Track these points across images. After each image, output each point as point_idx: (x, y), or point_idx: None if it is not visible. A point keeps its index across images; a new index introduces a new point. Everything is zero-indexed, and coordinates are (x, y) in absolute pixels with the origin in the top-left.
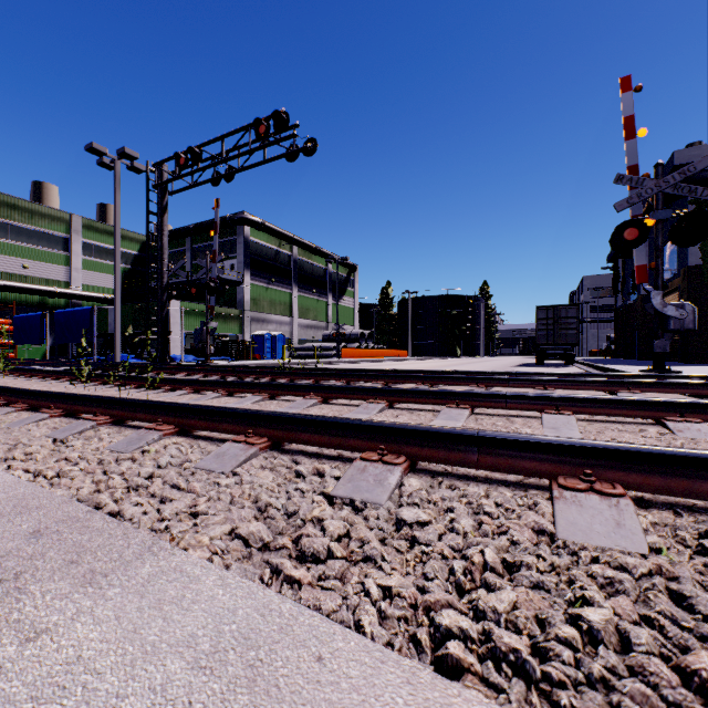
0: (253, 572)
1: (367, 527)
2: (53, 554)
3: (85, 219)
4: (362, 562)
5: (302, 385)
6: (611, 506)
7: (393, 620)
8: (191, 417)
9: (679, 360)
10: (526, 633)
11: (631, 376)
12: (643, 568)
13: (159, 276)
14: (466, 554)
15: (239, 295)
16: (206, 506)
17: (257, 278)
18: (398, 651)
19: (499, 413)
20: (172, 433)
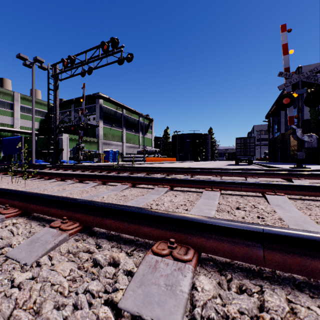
0: None
1: None
2: None
3: (21, 94)
4: None
5: (121, 176)
6: None
7: None
8: (32, 202)
9: None
10: None
11: (291, 170)
12: None
13: (54, 120)
14: None
15: (97, 132)
16: None
17: (106, 124)
18: None
19: (236, 193)
20: (14, 215)
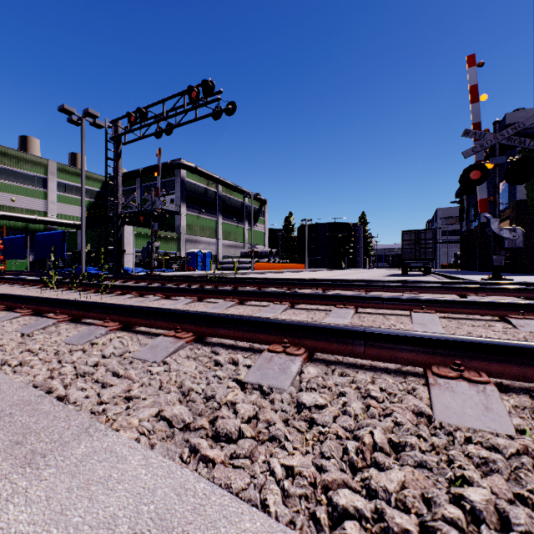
0: (174, 452)
1: (273, 410)
2: (2, 436)
3: (59, 164)
4: (268, 443)
5: (223, 290)
6: (479, 391)
7: (295, 499)
8: (133, 316)
9: (509, 271)
10: (415, 513)
11: (476, 283)
12: (513, 448)
13: (115, 206)
14: (357, 435)
15: (177, 222)
16: (138, 391)
17: (190, 209)
18: (300, 531)
19: (377, 312)
20: (116, 328)
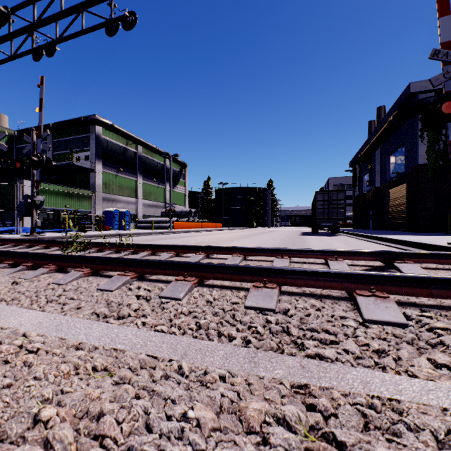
0: None
1: None
2: None
3: None
4: None
5: None
6: None
7: None
8: None
9: (407, 230)
10: None
11: None
12: None
13: None
14: None
15: (92, 180)
16: None
17: (107, 167)
18: None
19: None
20: None
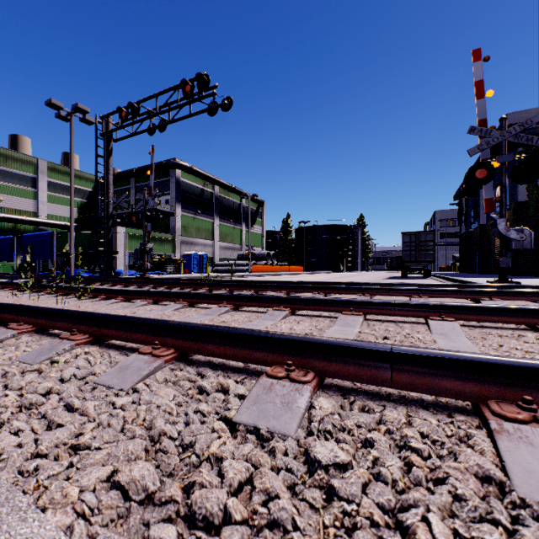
0: None
1: (275, 472)
2: None
3: (50, 163)
4: None
5: (217, 294)
6: None
7: None
8: (106, 326)
9: (510, 273)
10: None
11: (485, 286)
12: None
13: (106, 206)
14: (406, 526)
15: (172, 223)
16: (91, 436)
17: (186, 210)
18: None
19: (388, 319)
20: (85, 342)
